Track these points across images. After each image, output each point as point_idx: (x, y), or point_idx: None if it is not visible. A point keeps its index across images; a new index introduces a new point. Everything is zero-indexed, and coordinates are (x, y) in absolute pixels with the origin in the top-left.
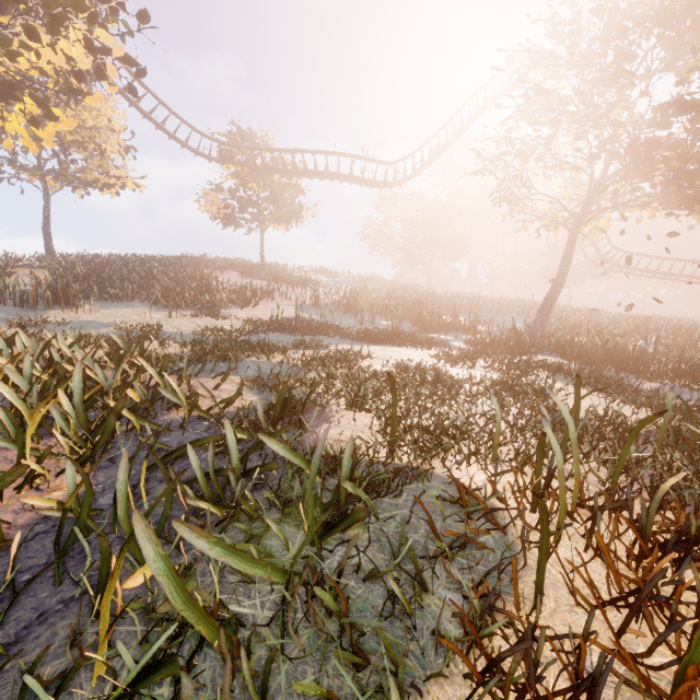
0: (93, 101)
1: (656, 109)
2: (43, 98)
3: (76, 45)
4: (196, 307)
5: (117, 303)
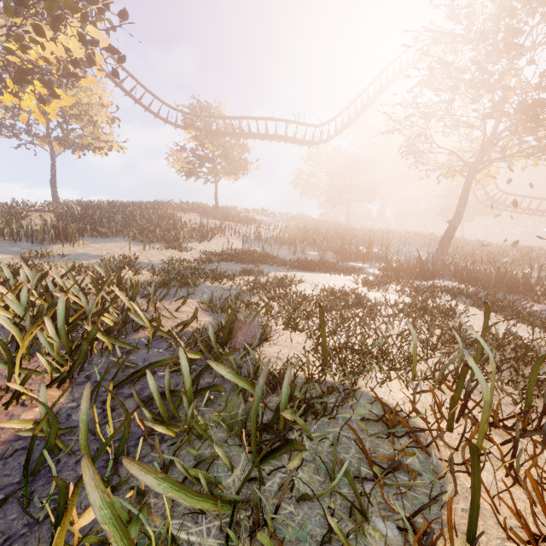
0: (86, 82)
1: (542, 75)
2: (48, 82)
3: (72, 39)
4: (164, 242)
5: (105, 239)
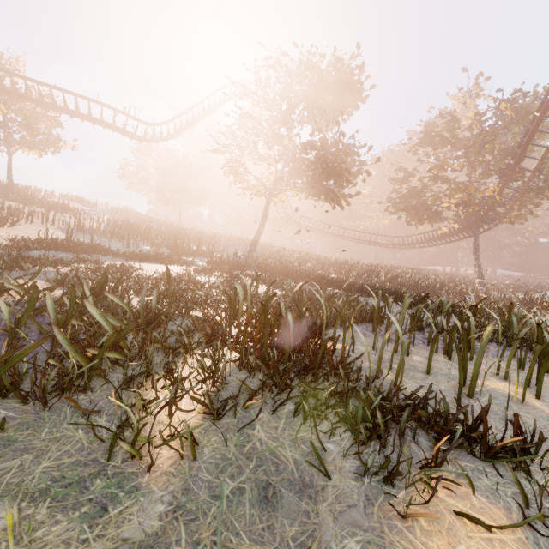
0: None
1: (302, 145)
2: None
3: None
4: None
5: None
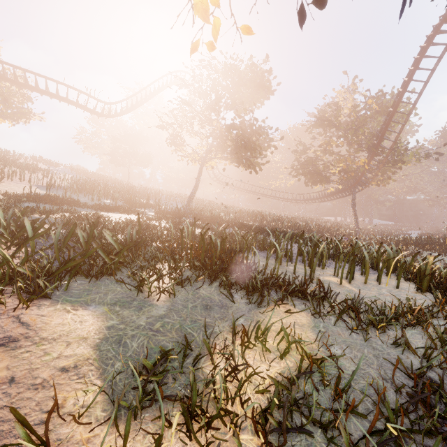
0: None
1: (227, 126)
2: None
3: None
4: None
5: None
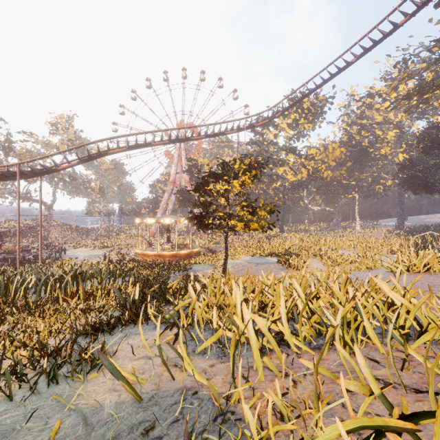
0: None
1: None
2: None
3: None
4: None
5: None
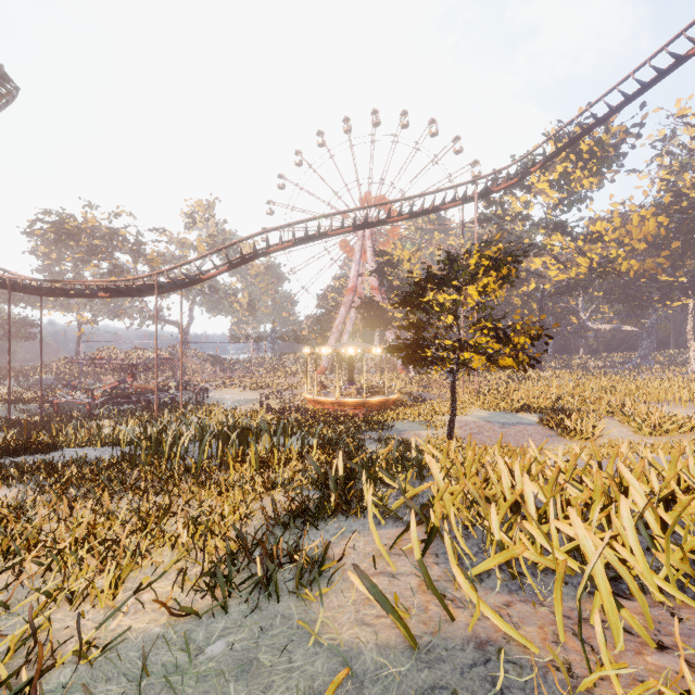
0: None
1: None
2: None
3: None
4: None
5: None
